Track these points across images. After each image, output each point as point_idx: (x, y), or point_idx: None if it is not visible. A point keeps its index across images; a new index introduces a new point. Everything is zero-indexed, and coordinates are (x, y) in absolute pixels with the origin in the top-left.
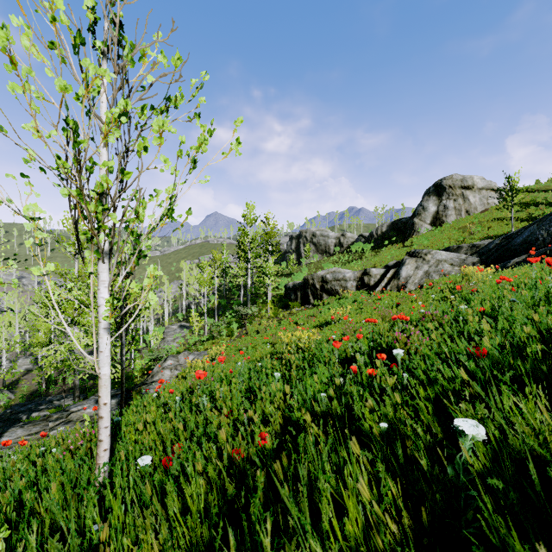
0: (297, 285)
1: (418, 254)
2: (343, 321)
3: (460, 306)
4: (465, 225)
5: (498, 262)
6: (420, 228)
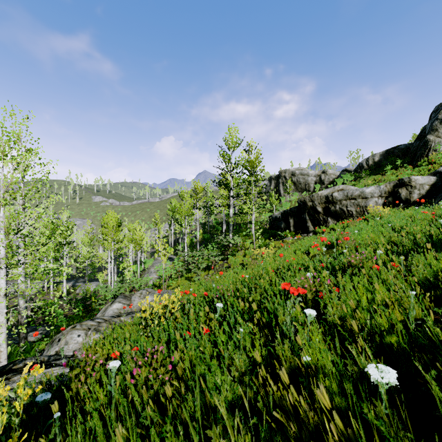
0: (288, 211)
1: None
2: None
3: None
4: None
5: None
6: (440, 145)
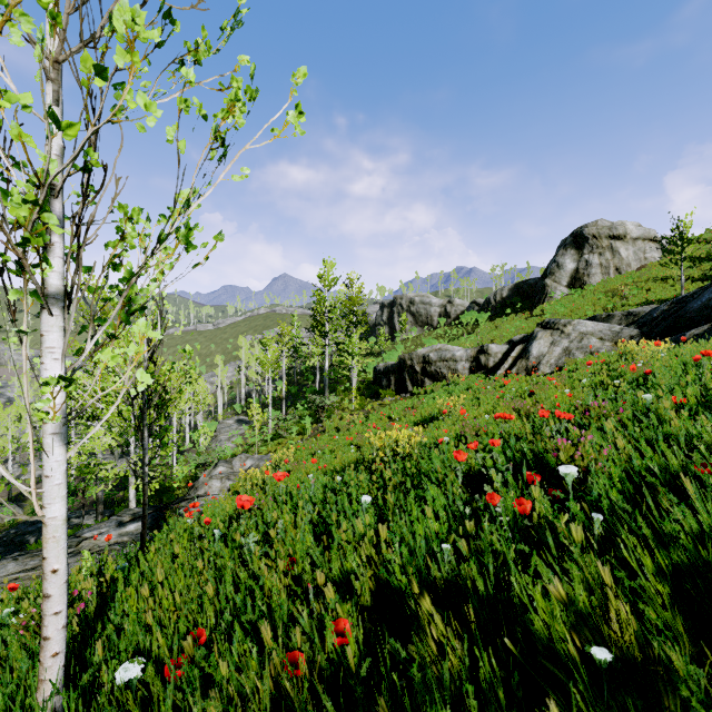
0: (390, 368)
1: (554, 325)
2: (455, 415)
3: (642, 395)
4: (614, 287)
5: (667, 335)
6: (554, 292)
